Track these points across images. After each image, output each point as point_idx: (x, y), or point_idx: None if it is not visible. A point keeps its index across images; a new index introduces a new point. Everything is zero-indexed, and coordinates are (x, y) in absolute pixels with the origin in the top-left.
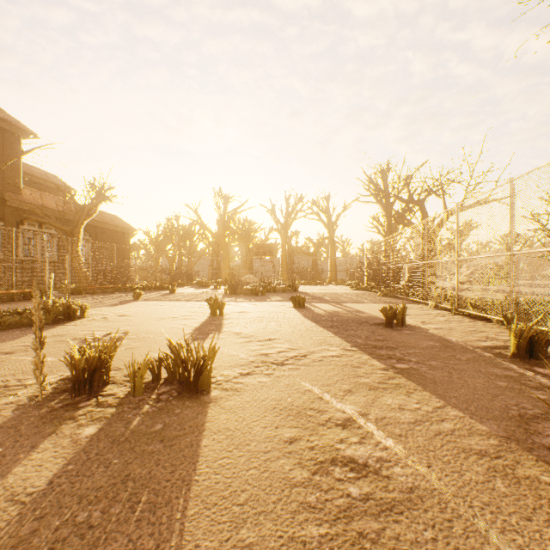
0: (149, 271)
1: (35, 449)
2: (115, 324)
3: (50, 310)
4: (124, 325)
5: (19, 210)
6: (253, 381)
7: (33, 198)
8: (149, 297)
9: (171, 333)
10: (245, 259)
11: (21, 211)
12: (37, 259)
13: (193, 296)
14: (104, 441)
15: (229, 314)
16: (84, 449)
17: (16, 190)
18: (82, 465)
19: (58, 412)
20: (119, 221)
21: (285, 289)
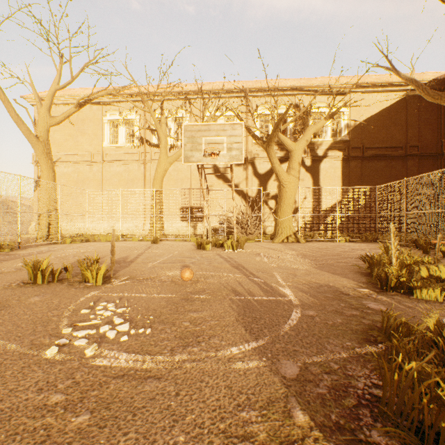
0: None
1: None
2: None
3: None
4: None
5: None
6: None
7: None
8: None
9: None
10: None
11: None
12: None
13: None
14: None
15: None
16: None
17: None
18: None
19: None
20: None
21: None
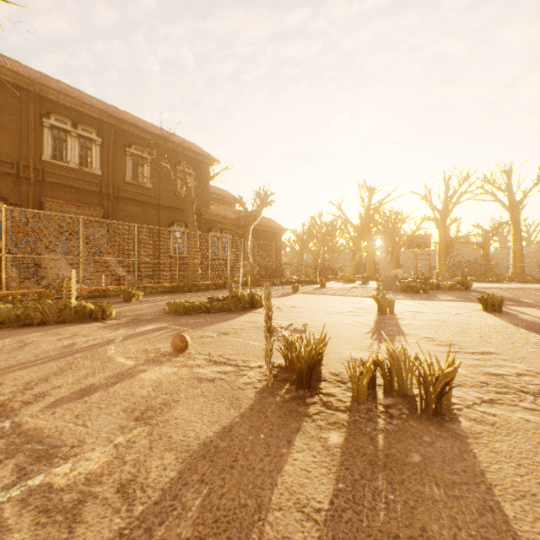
0: (296, 267)
1: (292, 445)
2: (290, 315)
3: (240, 299)
4: (298, 316)
5: (209, 220)
6: (513, 417)
7: (217, 210)
8: (305, 291)
9: (349, 330)
10: (391, 253)
11: (210, 222)
12: (219, 258)
13: (345, 291)
14: (358, 458)
15: (400, 314)
16: (342, 462)
17: (207, 206)
18: (352, 487)
19: (291, 404)
20: (272, 223)
21: (453, 286)
